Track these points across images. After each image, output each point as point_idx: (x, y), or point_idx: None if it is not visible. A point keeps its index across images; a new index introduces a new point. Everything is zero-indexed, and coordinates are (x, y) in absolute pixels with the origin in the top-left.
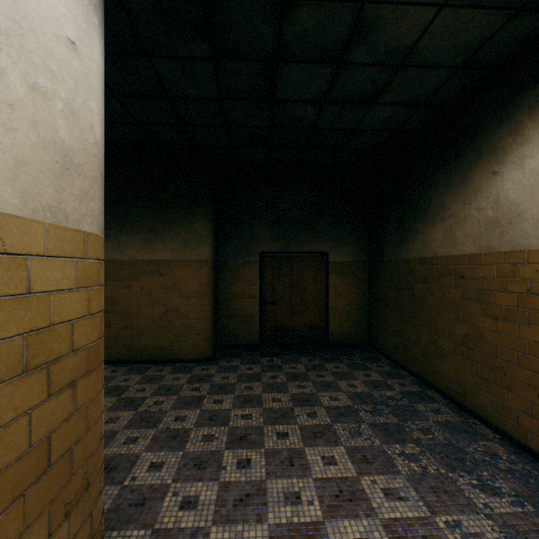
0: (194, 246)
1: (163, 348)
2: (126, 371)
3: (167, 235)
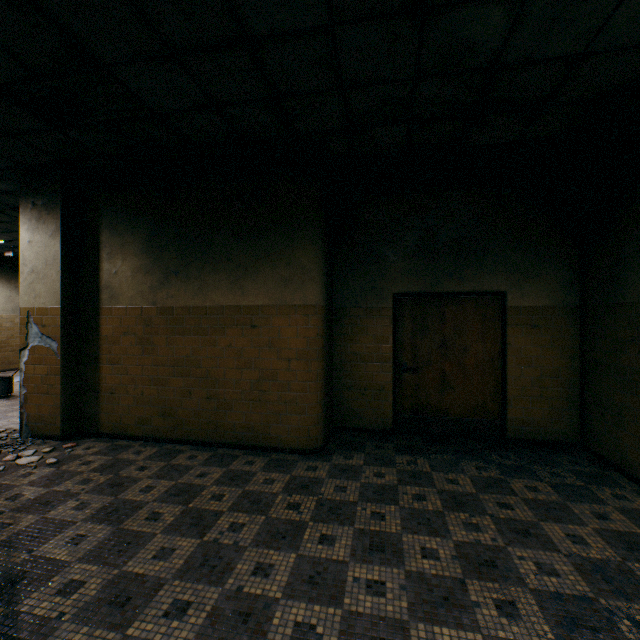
0: (298, 285)
1: (256, 429)
2: (206, 460)
3: (260, 271)
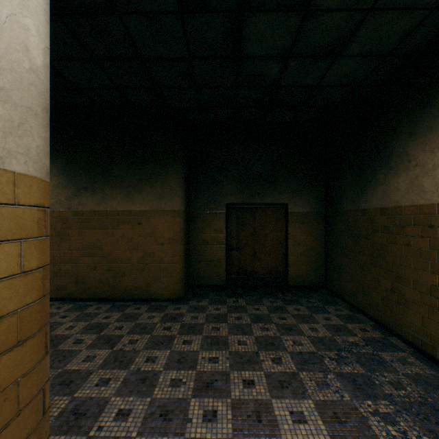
0: (168, 198)
1: (141, 288)
2: (108, 309)
3: (144, 189)
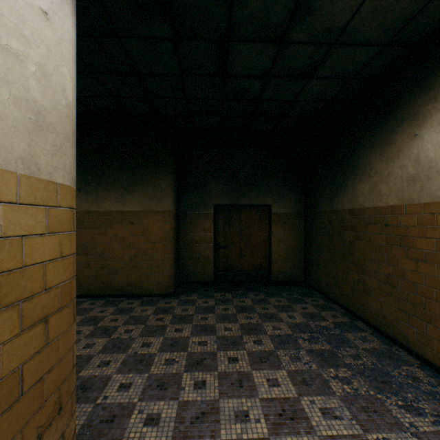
0: (159, 199)
1: (133, 284)
2: (102, 304)
3: (136, 190)
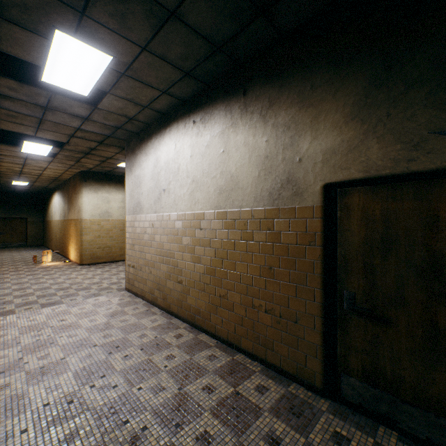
0: None
1: None
2: None
3: None
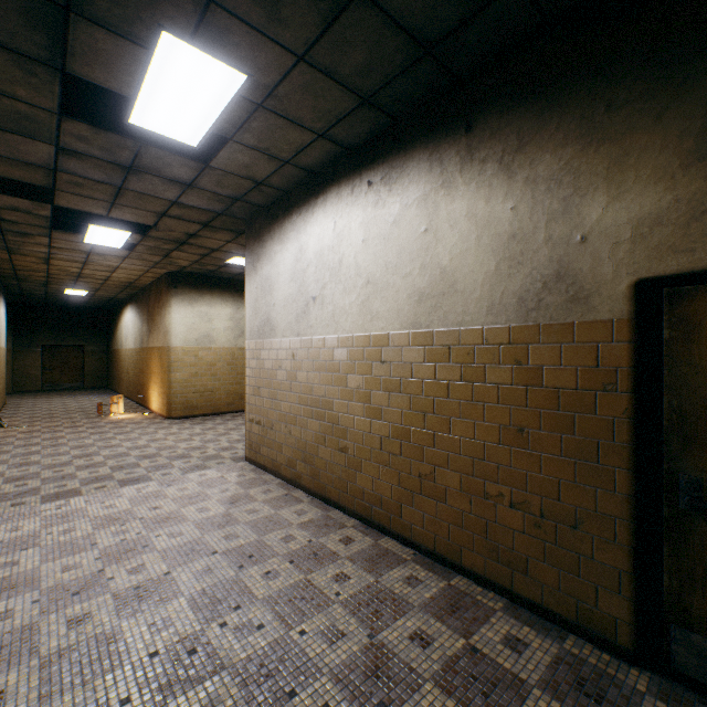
0: None
1: None
2: None
3: None
